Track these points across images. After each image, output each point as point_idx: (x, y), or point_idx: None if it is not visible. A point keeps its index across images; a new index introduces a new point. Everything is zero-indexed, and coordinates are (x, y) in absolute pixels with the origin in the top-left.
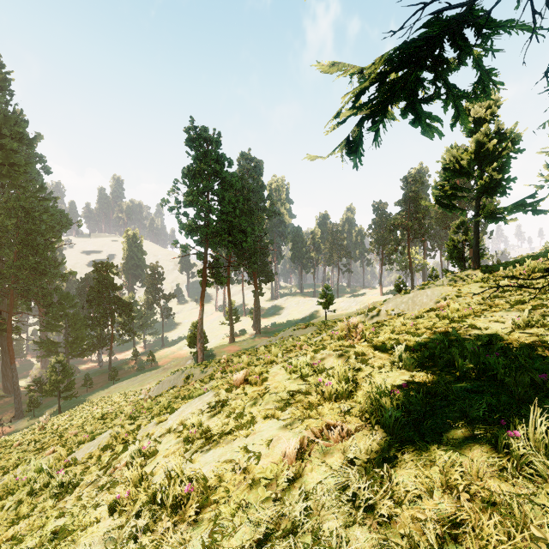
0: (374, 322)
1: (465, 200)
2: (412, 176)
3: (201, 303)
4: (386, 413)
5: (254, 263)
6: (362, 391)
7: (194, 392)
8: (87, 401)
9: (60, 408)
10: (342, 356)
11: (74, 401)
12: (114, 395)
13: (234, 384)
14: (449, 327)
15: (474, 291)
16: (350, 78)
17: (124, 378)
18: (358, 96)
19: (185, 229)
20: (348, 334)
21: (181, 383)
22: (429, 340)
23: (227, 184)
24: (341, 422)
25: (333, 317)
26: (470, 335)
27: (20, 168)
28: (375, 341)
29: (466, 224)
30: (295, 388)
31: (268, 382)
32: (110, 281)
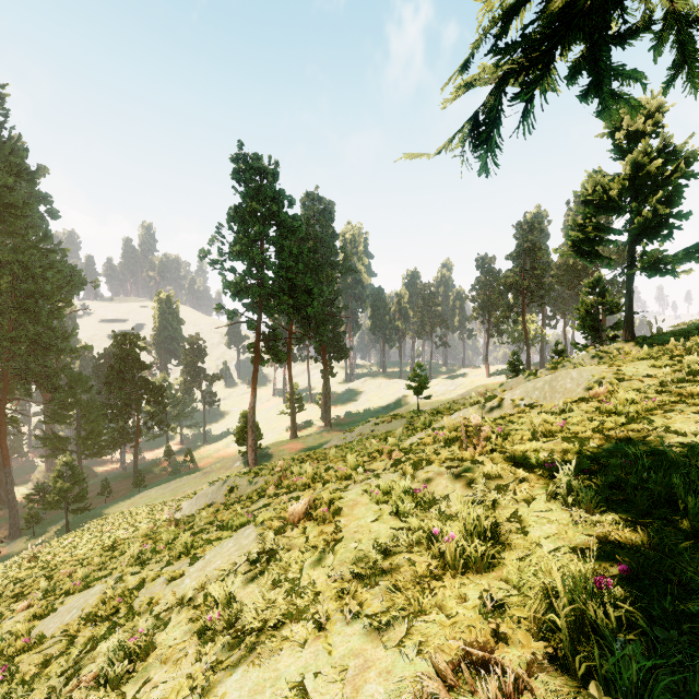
0: (494, 416)
1: (614, 245)
2: (528, 221)
3: (252, 386)
4: (613, 654)
5: (322, 335)
6: (512, 554)
7: (234, 519)
8: (103, 515)
9: (68, 525)
10: (461, 476)
11: (87, 515)
12: (136, 510)
13: (289, 520)
14: (628, 430)
15: (643, 372)
16: (487, 2)
17: (154, 484)
18: (506, 22)
19: (231, 289)
20: (467, 439)
21: (221, 499)
22: (601, 452)
23: (287, 230)
24: (491, 638)
25: (426, 405)
26: (672, 446)
27: (17, 210)
28: (512, 453)
29: (602, 282)
30: (388, 533)
31: (342, 518)
32: (135, 358)
